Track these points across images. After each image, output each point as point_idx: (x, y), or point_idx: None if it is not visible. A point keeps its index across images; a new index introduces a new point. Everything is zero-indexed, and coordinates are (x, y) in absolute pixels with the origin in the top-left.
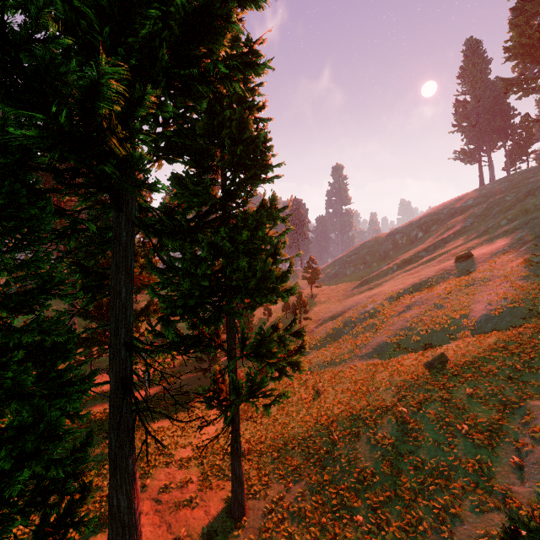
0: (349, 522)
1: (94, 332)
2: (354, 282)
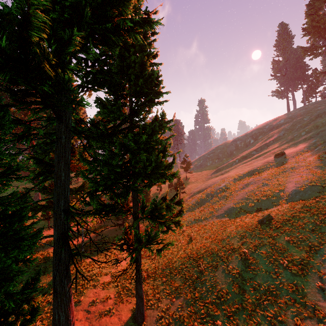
0: (212, 325)
1: (49, 201)
2: (212, 170)
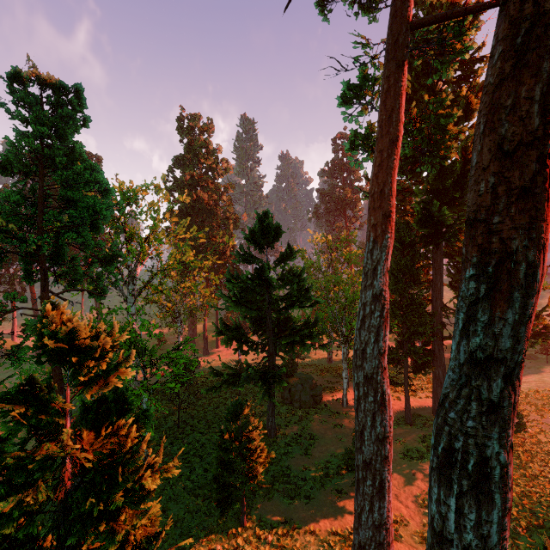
0: None
1: None
2: None
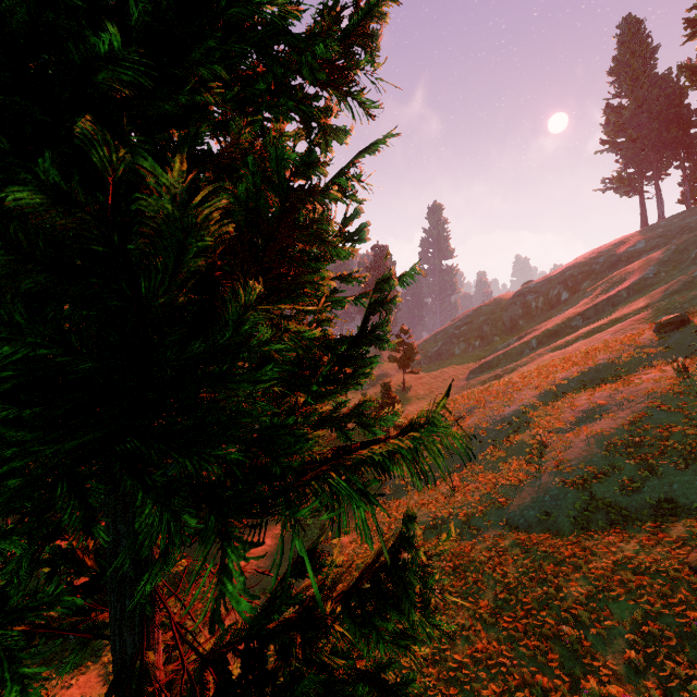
0: None
1: None
2: (468, 365)
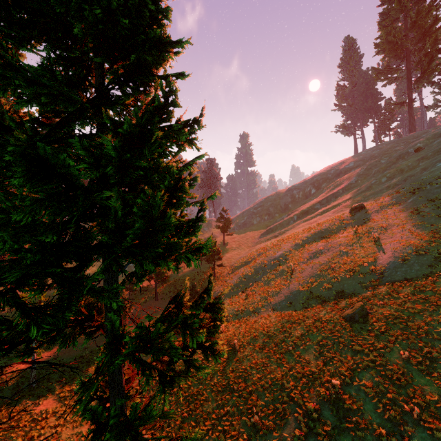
0: None
1: None
2: (261, 230)
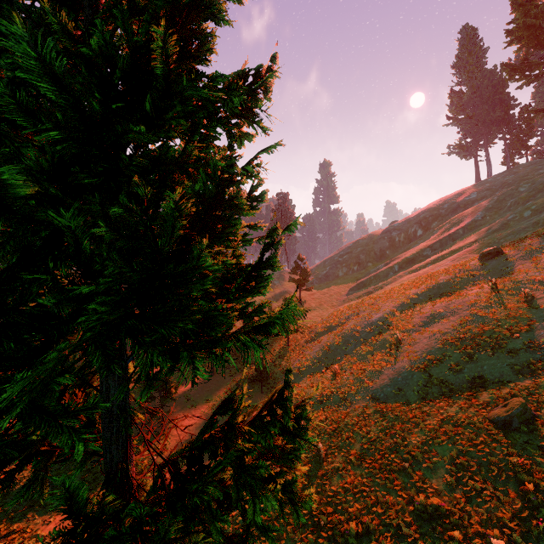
0: None
1: None
2: (349, 284)
